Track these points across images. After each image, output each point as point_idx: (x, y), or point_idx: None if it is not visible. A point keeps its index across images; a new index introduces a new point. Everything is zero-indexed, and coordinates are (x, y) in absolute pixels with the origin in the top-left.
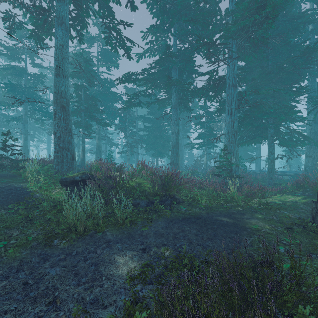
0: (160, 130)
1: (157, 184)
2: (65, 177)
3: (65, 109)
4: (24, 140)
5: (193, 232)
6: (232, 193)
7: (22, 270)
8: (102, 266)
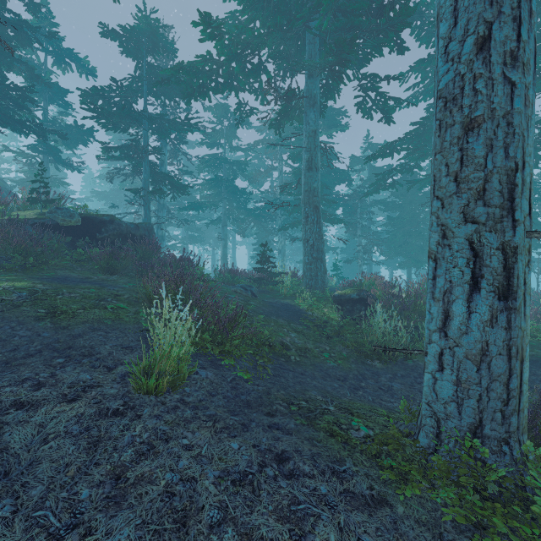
0: (416, 223)
1: None
2: (338, 294)
3: (318, 209)
4: (223, 248)
5: None
6: None
7: (366, 378)
8: None
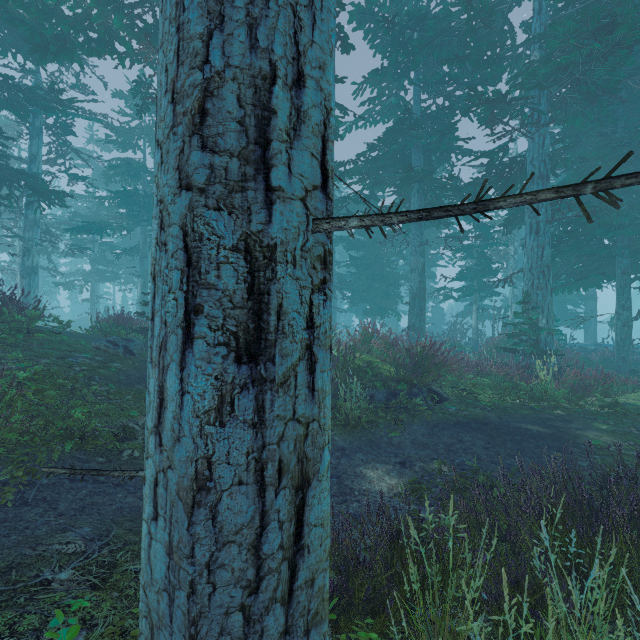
0: (381, 265)
1: (403, 363)
2: None
3: None
4: (141, 288)
5: (478, 443)
6: (544, 384)
7: None
8: (347, 479)
